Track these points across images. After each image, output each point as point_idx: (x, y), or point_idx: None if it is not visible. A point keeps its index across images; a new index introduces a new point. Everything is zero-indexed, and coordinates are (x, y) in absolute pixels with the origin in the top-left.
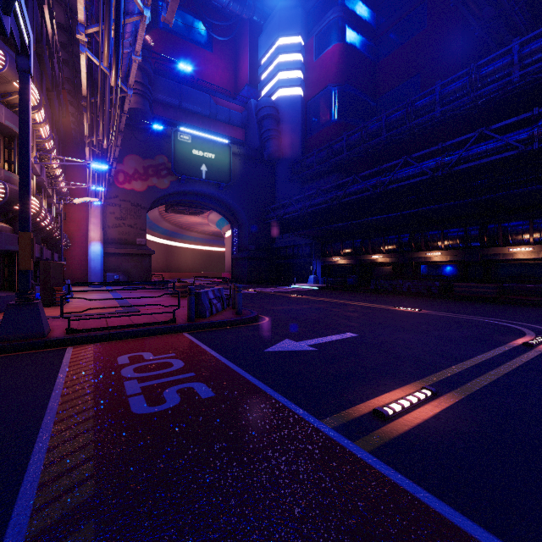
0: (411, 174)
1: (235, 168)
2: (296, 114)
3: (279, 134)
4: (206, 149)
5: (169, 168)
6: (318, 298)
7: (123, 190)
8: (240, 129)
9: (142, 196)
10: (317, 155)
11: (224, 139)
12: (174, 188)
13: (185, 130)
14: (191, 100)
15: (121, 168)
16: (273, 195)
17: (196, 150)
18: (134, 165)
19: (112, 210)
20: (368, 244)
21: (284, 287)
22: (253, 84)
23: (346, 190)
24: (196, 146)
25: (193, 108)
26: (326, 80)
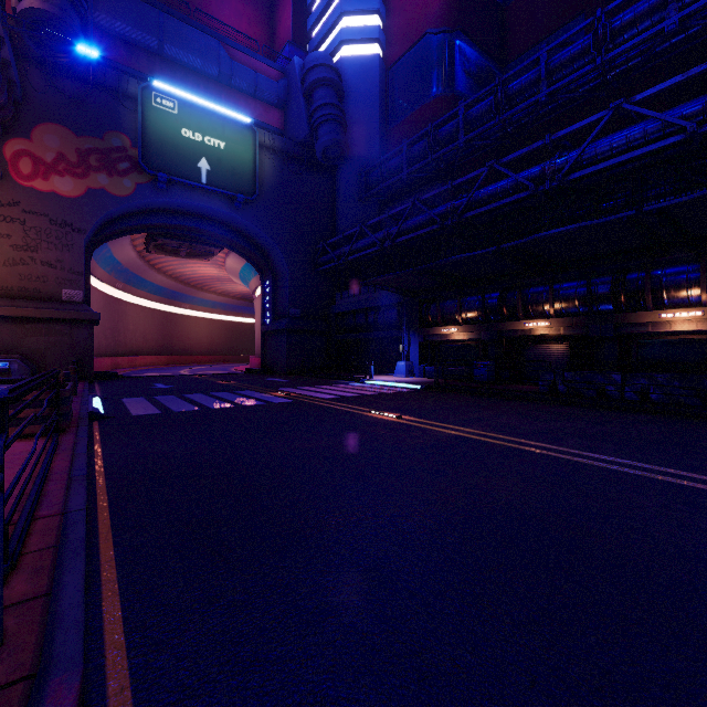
0: (631, 138)
1: (264, 173)
2: (371, 88)
3: (341, 113)
4: (208, 130)
5: (135, 159)
6: (449, 427)
7: (30, 191)
8: (274, 110)
9: (75, 206)
10: (408, 150)
11: (243, 115)
12: (143, 197)
13: (165, 89)
14: (183, 43)
15: (26, 147)
16: (331, 224)
17: (188, 129)
18: (56, 145)
19: (4, 230)
20: (517, 300)
21: (352, 384)
22: (300, 44)
23: (473, 194)
24: (188, 121)
25: (187, 59)
26: (423, 23)
